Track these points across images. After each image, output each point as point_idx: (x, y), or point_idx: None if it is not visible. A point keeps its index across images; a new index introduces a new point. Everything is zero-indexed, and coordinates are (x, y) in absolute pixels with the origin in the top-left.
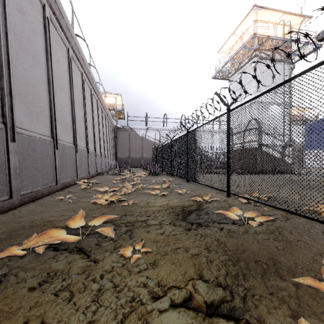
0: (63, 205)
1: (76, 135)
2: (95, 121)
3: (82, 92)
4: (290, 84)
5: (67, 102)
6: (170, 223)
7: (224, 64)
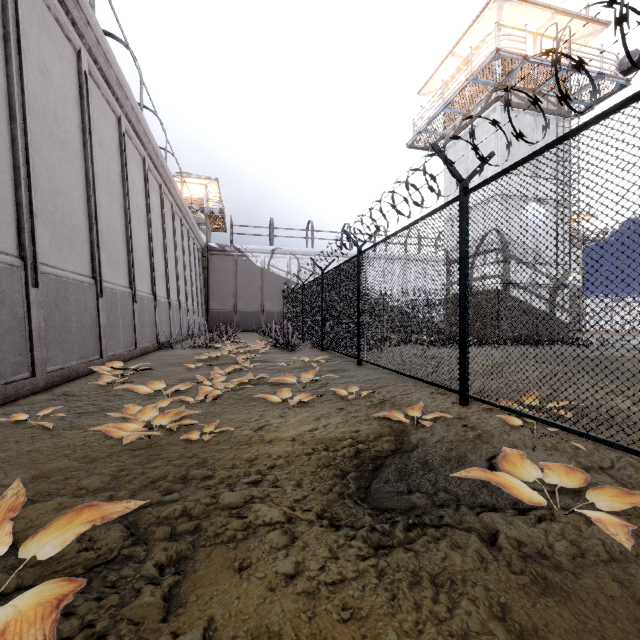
0: (15, 441)
1: (100, 256)
2: (156, 230)
3: (119, 161)
4: (570, 157)
5: (72, 175)
6: (322, 512)
7: (432, 117)
